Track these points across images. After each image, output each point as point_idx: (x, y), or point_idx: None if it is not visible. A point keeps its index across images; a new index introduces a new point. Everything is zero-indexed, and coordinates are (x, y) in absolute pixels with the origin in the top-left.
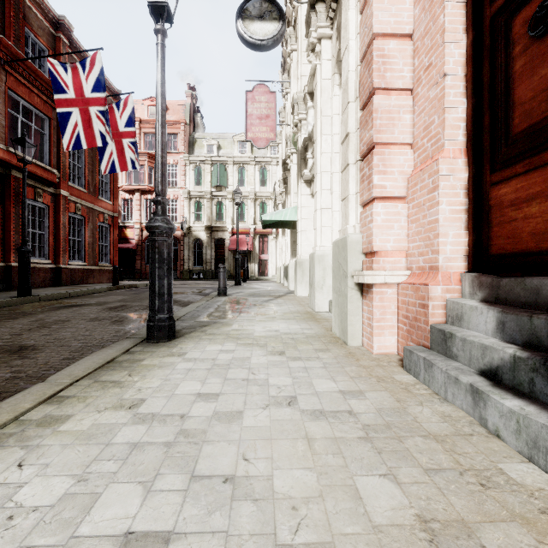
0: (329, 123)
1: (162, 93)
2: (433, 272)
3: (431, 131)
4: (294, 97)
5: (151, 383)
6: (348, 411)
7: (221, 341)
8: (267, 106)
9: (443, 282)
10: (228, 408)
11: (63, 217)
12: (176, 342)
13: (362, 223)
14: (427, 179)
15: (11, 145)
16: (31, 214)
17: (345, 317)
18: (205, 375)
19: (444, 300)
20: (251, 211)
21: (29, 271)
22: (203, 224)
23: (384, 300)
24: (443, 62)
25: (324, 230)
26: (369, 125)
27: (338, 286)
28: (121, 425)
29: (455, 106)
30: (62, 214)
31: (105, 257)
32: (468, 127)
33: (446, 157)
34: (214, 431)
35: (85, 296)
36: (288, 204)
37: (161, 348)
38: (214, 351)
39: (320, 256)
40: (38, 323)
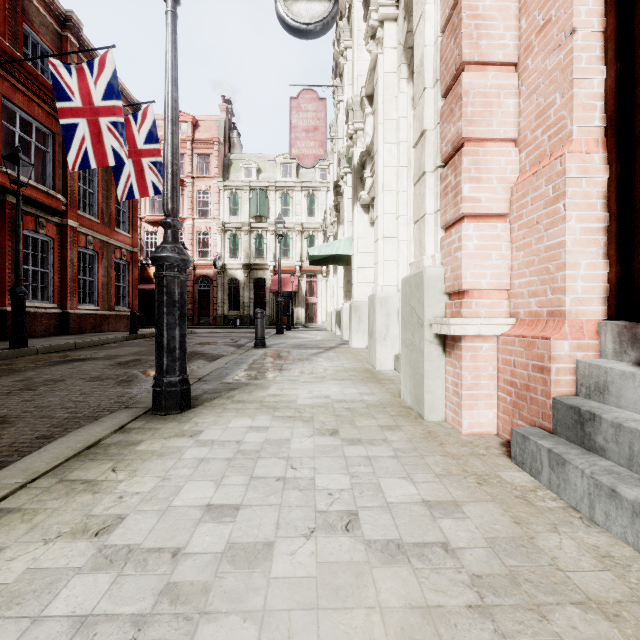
0: (393, 129)
1: (172, 79)
2: (555, 320)
3: (550, 117)
4: (348, 102)
5: (142, 484)
6: (442, 544)
7: (252, 412)
8: (315, 116)
9: (571, 335)
10: (250, 537)
11: (71, 253)
12: (191, 413)
13: (445, 252)
14: (544, 185)
15: (6, 164)
16: (32, 248)
17: (421, 380)
18: (222, 470)
19: (574, 362)
20: (296, 245)
21: (24, 317)
22: (240, 261)
23: (478, 358)
24: (571, 13)
25: (387, 265)
26: (456, 115)
27: (410, 338)
28: (72, 571)
29: (589, 77)
30: (69, 249)
31: (123, 300)
32: (609, 106)
33: (576, 150)
34: (222, 589)
35: (93, 348)
36: (340, 235)
37: (168, 424)
38: (240, 428)
39: (383, 298)
40: (23, 383)
